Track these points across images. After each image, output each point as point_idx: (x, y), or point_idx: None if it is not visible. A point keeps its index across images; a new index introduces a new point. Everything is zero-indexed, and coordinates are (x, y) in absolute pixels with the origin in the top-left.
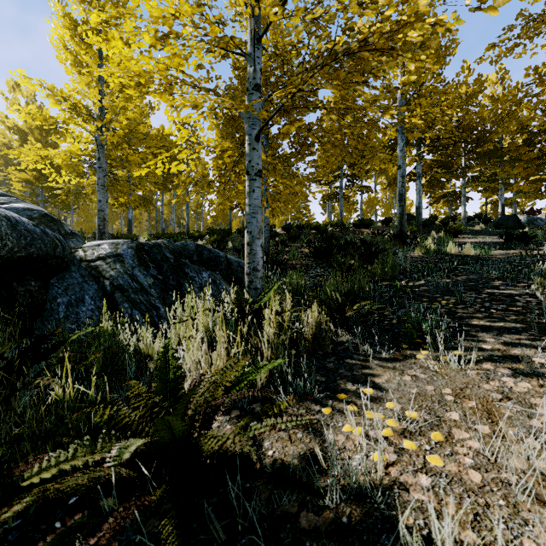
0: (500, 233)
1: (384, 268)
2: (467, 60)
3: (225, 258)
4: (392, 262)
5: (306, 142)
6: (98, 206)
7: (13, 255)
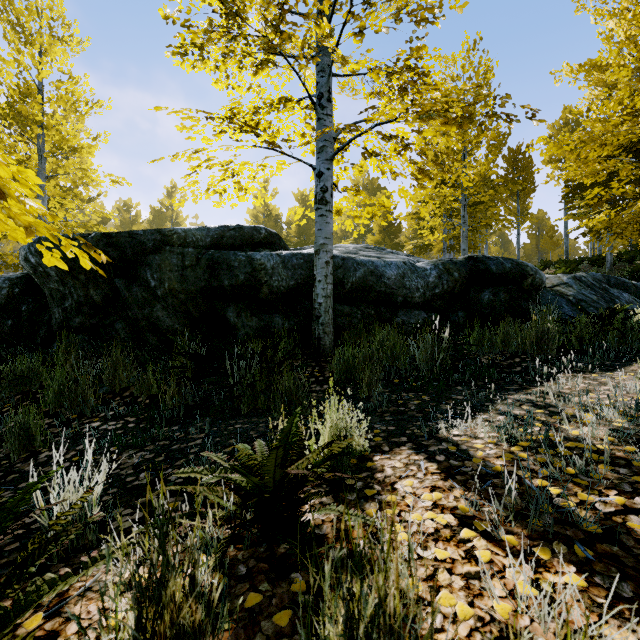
0: None
1: None
2: None
3: (631, 284)
4: None
5: None
6: (462, 254)
7: (541, 283)
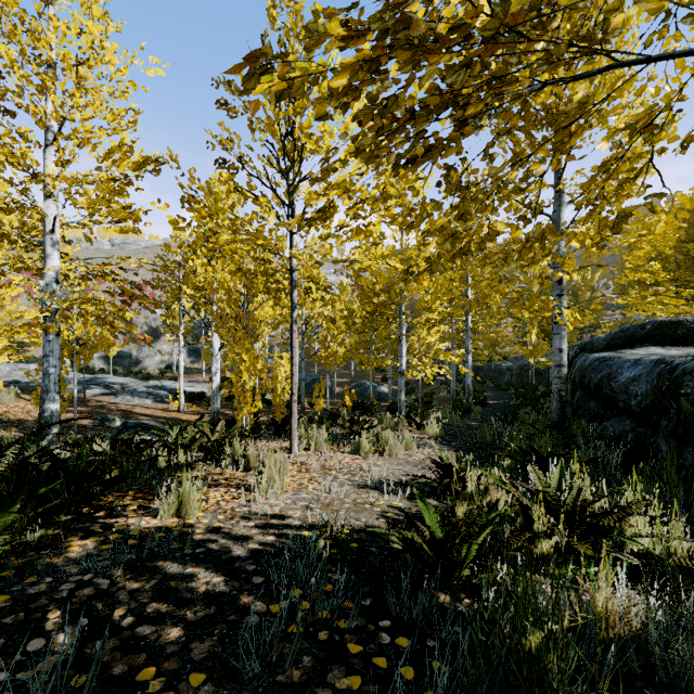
0: None
1: None
2: None
3: None
4: None
5: None
6: None
7: None
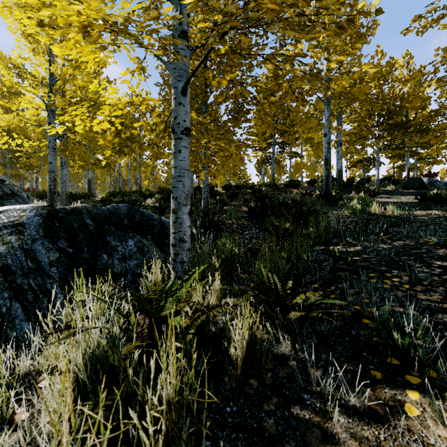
0: (409, 193)
1: (318, 231)
2: (380, 45)
3: (159, 221)
4: (326, 224)
5: (242, 109)
6: (49, 168)
7: None
